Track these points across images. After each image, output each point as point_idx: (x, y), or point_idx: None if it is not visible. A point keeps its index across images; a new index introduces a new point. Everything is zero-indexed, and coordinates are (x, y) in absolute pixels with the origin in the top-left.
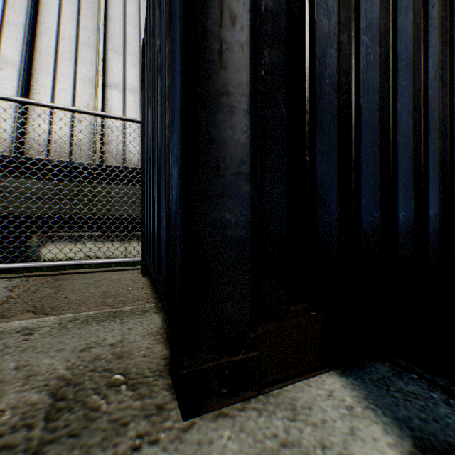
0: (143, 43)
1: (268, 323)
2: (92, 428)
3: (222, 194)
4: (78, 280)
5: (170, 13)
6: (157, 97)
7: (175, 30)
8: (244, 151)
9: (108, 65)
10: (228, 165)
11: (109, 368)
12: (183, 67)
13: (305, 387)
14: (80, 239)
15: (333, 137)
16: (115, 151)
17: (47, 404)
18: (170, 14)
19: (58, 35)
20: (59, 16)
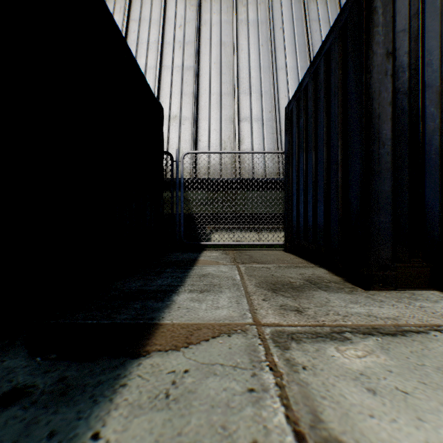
0: (289, 105)
1: (398, 264)
2: (331, 287)
3: (378, 211)
4: (252, 253)
5: (341, 126)
6: (323, 157)
7: (355, 148)
8: (388, 194)
9: (240, 105)
10: (381, 200)
11: (319, 279)
12: (364, 168)
13: (418, 291)
14: (232, 229)
15: (436, 179)
16: (247, 167)
17: (308, 282)
18: (341, 127)
19: (210, 92)
20: (209, 79)
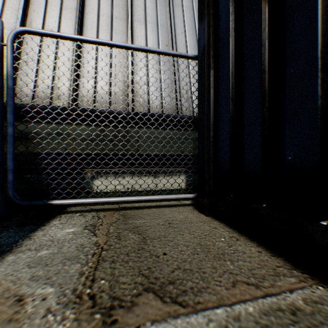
0: None
1: None
2: None
3: None
4: (146, 219)
5: None
6: None
7: None
8: None
9: (134, 33)
10: None
11: None
12: None
13: None
14: (121, 173)
15: None
16: (142, 100)
17: None
18: None
19: (98, 13)
20: None
